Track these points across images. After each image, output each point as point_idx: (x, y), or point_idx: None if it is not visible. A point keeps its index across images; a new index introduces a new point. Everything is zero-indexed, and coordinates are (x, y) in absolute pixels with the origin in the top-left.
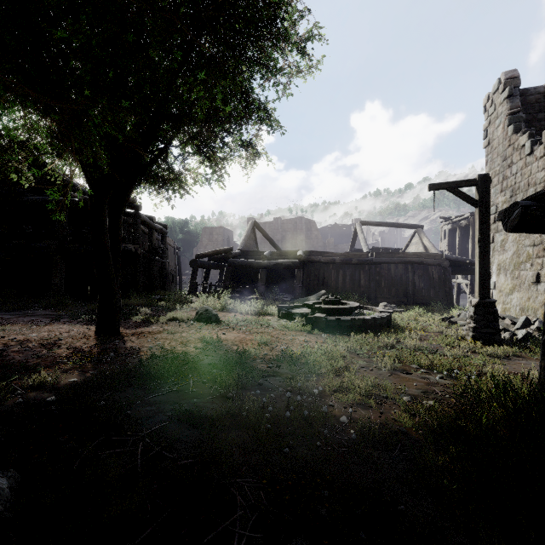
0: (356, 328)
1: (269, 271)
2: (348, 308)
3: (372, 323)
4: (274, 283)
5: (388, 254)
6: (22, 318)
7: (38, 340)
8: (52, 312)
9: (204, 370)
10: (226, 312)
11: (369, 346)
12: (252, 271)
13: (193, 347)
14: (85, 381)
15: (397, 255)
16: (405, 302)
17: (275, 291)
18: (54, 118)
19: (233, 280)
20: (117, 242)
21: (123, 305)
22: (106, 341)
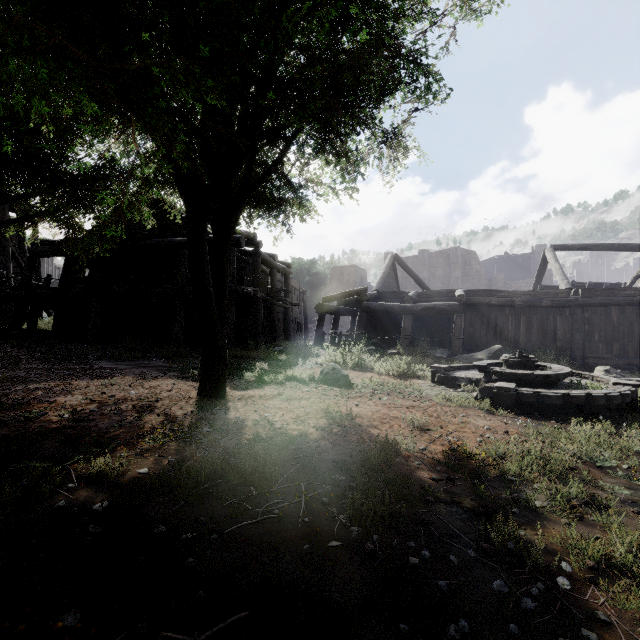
0: (572, 409)
1: (415, 317)
2: (553, 375)
3: (604, 403)
4: (422, 333)
5: (606, 291)
6: (135, 369)
7: (134, 400)
8: (166, 363)
9: (326, 474)
10: (359, 370)
11: (613, 449)
12: (392, 317)
13: (313, 427)
14: (147, 483)
15: (622, 291)
16: (639, 366)
17: (424, 344)
18: (140, 120)
19: (368, 329)
20: (223, 280)
21: (240, 357)
22: (205, 407)
